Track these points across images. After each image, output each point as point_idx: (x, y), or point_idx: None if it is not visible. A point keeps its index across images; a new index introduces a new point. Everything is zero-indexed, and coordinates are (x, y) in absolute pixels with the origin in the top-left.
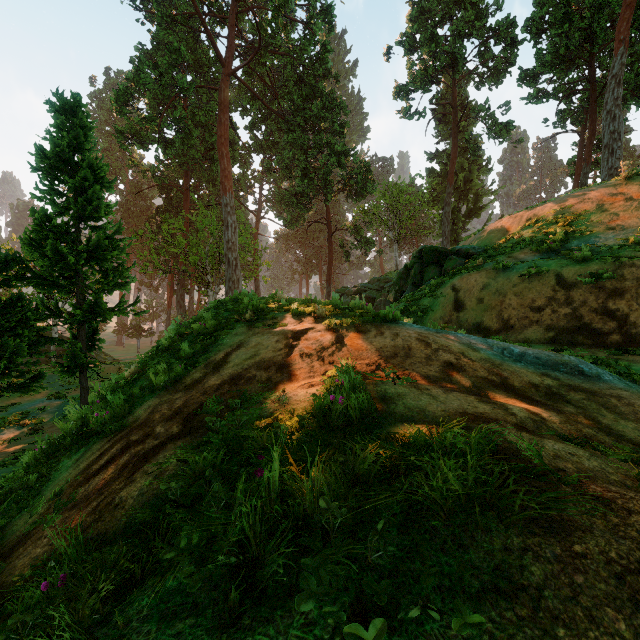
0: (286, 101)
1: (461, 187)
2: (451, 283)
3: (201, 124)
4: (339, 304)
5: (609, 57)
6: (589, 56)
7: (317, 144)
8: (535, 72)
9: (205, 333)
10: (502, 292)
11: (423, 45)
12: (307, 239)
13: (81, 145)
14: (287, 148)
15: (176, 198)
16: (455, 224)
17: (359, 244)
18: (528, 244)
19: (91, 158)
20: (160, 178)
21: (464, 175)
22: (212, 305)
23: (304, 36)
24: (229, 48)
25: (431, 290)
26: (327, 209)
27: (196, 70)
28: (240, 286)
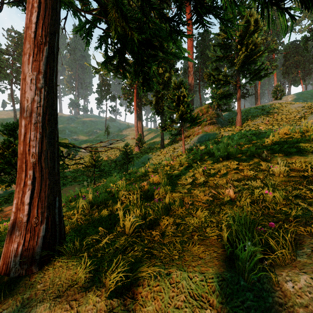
0: None
1: None
2: None
3: None
4: None
5: None
6: None
7: None
8: None
9: None
10: None
11: None
12: None
13: None
14: None
15: None
16: None
17: None
18: None
19: None
20: None
21: None
22: None
23: None
24: None
25: None
26: None
27: None
28: None
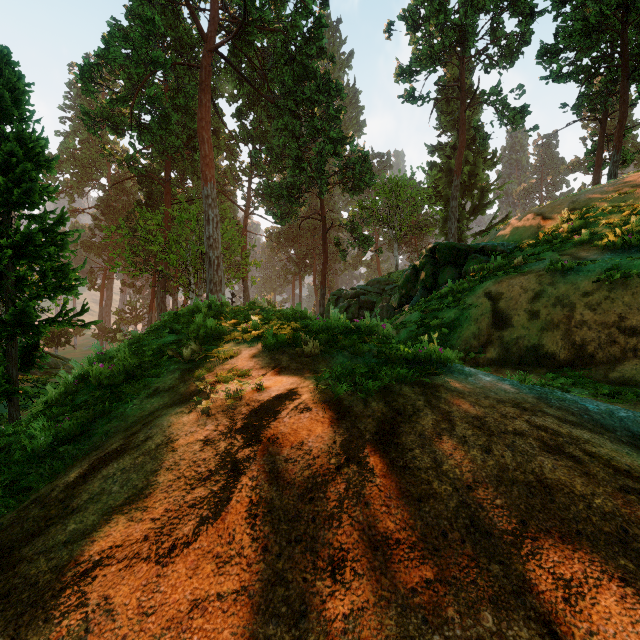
0: (276, 83)
1: (465, 182)
2: (484, 289)
3: (182, 109)
4: (340, 325)
5: (636, 34)
6: (621, 27)
7: (310, 131)
8: (557, 47)
9: (110, 382)
10: (567, 304)
11: (428, 21)
12: (300, 237)
13: (8, 111)
14: (277, 135)
15: (157, 191)
16: (459, 221)
17: (356, 242)
18: (587, 238)
19: (21, 128)
20: (136, 168)
21: (469, 169)
22: (164, 319)
23: (296, 9)
24: (211, 21)
25: (456, 298)
26: (321, 203)
27: (177, 50)
28: (223, 288)
